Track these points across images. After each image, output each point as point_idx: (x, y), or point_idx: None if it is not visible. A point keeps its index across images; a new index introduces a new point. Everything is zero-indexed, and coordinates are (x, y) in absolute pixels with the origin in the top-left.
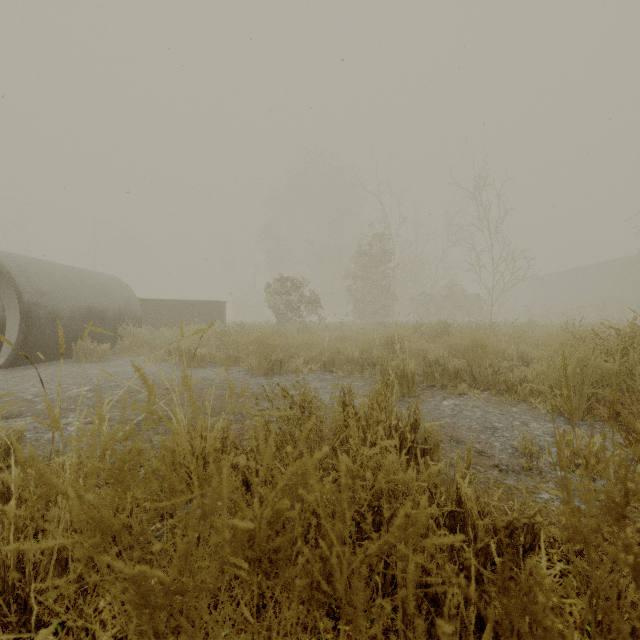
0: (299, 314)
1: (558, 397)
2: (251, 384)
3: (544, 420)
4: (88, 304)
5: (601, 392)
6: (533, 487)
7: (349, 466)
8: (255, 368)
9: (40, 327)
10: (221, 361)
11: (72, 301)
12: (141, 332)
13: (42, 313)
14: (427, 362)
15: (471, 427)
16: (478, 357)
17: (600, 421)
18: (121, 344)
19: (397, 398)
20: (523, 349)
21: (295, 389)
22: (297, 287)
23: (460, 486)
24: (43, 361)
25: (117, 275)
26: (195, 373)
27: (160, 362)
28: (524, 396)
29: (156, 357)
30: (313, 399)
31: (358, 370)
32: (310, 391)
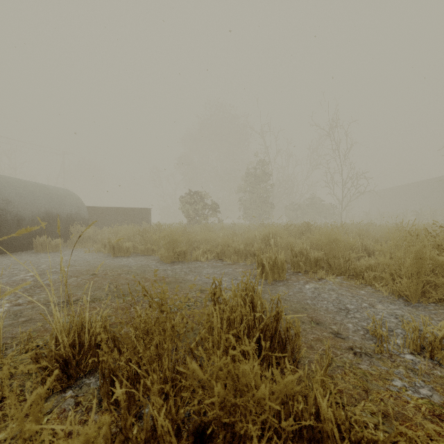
0: (204, 217)
1: (398, 283)
2: (159, 270)
3: (387, 302)
4: (46, 210)
5: (435, 280)
6: (386, 372)
7: (199, 375)
8: (164, 258)
9: (7, 227)
10: (142, 252)
11: (33, 207)
12: (87, 230)
13: (8, 216)
14: (294, 253)
15: (328, 308)
16: (333, 250)
17: (433, 303)
18: (72, 239)
19: (269, 282)
20: (366, 243)
21: (153, 288)
22: (203, 198)
23: (319, 400)
24: (10, 252)
25: (79, 190)
26: (120, 261)
27: (97, 252)
28: (369, 281)
29: (95, 249)
30: (166, 300)
31: (242, 259)
32: (167, 291)
